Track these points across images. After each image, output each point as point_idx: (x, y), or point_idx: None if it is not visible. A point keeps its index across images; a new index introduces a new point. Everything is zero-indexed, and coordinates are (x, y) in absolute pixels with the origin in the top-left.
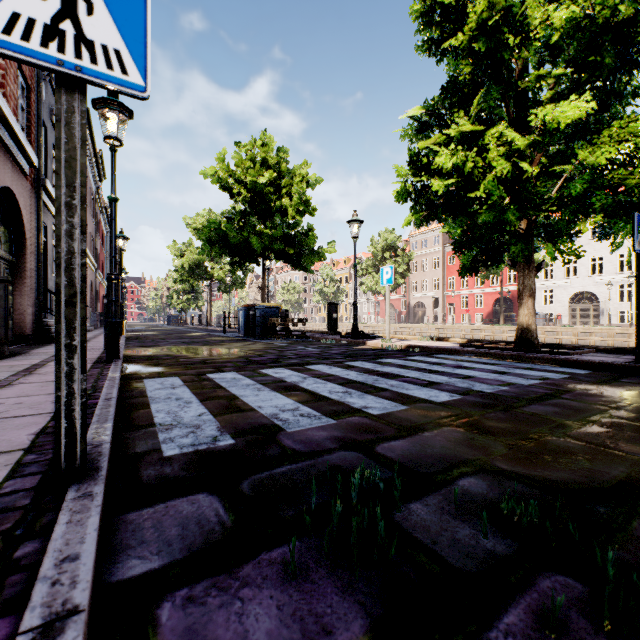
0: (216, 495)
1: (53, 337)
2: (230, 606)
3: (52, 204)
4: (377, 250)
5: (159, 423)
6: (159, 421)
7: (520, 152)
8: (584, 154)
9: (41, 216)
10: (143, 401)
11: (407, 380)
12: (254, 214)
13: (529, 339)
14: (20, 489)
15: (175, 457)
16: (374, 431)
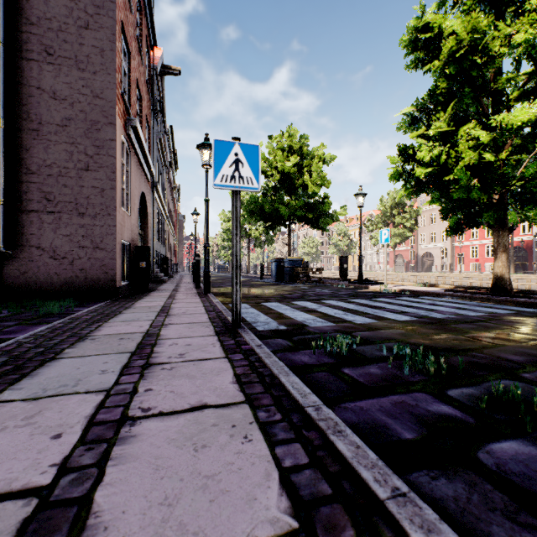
0: (284, 340)
1: (160, 280)
2: (296, 356)
3: (157, 196)
4: (386, 208)
5: (249, 321)
6: (249, 320)
7: (486, 144)
8: None
9: (154, 205)
10: None
11: (387, 310)
12: (282, 189)
13: (502, 286)
14: (222, 330)
15: (263, 330)
16: (354, 328)
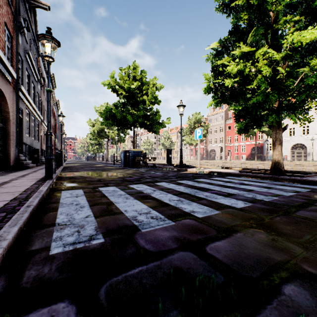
0: (75, 304)
1: (25, 166)
2: None
3: (25, 98)
4: (191, 123)
5: (58, 223)
6: (59, 221)
7: (276, 62)
8: (315, 62)
9: (18, 104)
10: (55, 206)
11: (214, 192)
12: (129, 104)
13: (279, 168)
14: None
15: (57, 256)
16: (201, 232)
